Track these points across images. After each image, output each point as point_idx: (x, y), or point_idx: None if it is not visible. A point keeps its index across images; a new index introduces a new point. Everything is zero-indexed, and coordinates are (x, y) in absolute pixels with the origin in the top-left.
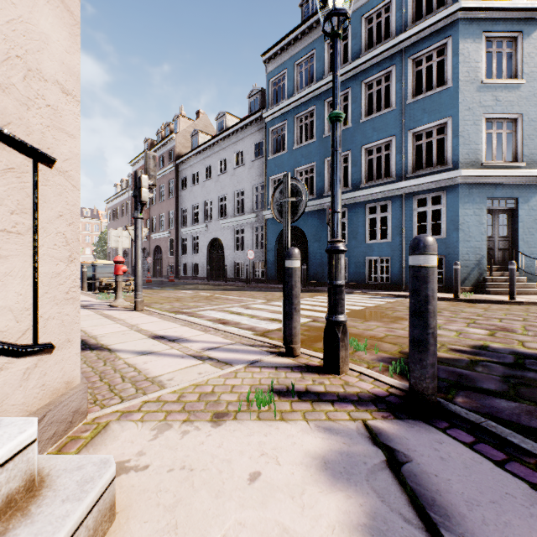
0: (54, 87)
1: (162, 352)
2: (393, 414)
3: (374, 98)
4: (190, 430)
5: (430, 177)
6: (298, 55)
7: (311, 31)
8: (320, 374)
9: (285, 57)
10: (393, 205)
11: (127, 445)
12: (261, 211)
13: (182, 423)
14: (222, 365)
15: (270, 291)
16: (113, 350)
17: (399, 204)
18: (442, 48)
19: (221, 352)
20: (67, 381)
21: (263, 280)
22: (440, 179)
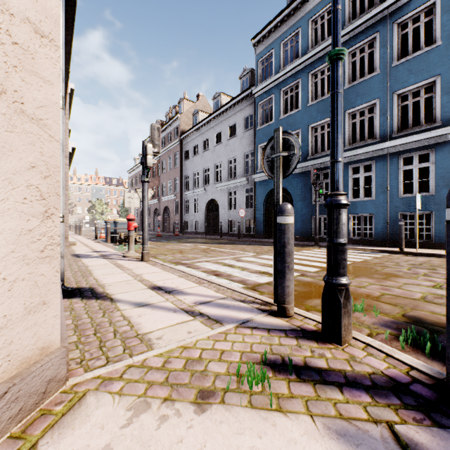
0: (23, 25)
1: (157, 305)
2: (428, 417)
3: (357, 65)
4: (170, 416)
5: (416, 136)
6: (284, 35)
7: (296, 12)
8: (319, 342)
9: (272, 38)
10: (377, 165)
11: (96, 431)
12: (251, 175)
13: (162, 402)
14: (212, 323)
15: (259, 245)
16: (115, 300)
17: (384, 163)
18: (430, 8)
19: (212, 308)
20: (42, 346)
21: (252, 235)
22: (428, 137)
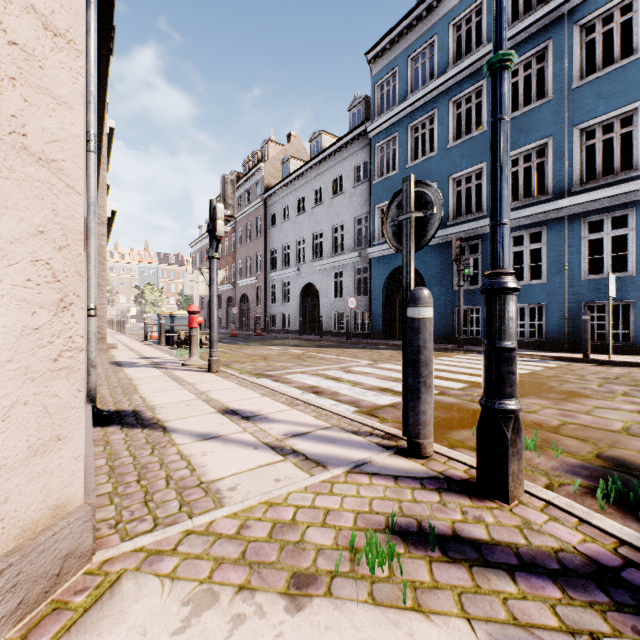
0: (26, 15)
1: (229, 437)
2: None
3: (521, 88)
4: (247, 616)
5: (609, 189)
6: (412, 47)
7: (430, 13)
8: (473, 498)
9: (396, 52)
10: (550, 233)
11: (134, 639)
12: (364, 248)
13: (236, 592)
14: (311, 466)
15: (377, 349)
16: (169, 429)
17: (559, 230)
18: (629, 1)
19: (310, 442)
20: (55, 504)
21: (367, 335)
22: (626, 192)
